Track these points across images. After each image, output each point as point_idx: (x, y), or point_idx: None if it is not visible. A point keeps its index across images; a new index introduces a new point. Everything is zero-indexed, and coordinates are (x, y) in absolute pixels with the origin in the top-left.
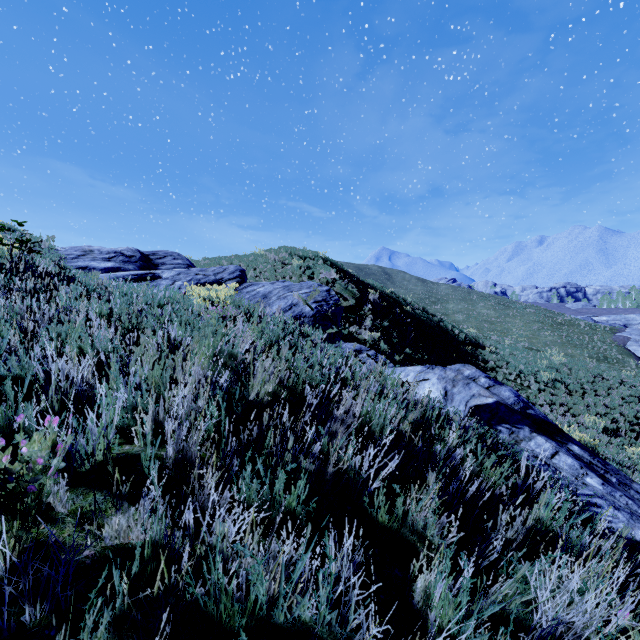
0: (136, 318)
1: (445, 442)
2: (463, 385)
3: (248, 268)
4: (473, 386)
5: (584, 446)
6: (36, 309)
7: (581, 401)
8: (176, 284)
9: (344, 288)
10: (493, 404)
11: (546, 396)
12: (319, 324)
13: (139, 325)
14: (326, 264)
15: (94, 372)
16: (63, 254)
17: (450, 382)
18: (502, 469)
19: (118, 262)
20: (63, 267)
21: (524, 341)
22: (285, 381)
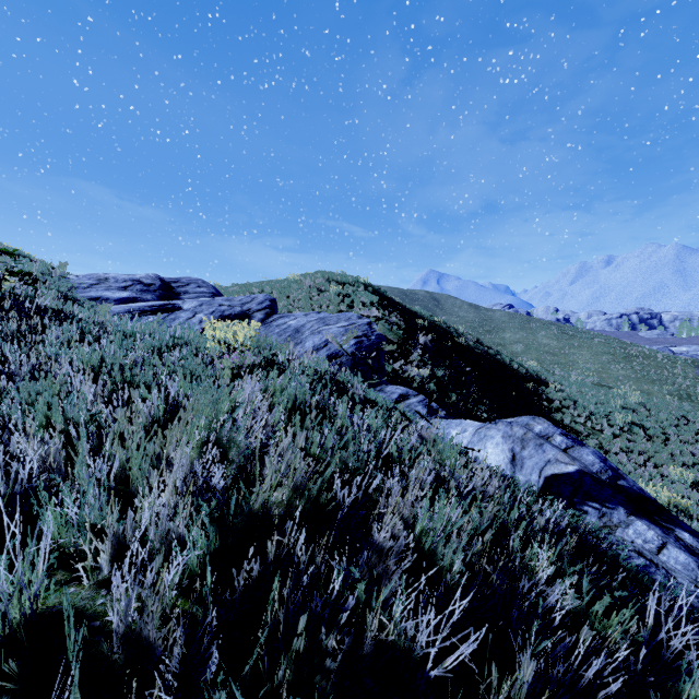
0: (129, 371)
1: (536, 576)
2: (535, 446)
3: (280, 296)
4: (548, 448)
5: (695, 531)
6: (10, 359)
7: (664, 449)
8: (197, 317)
9: (388, 328)
10: (575, 474)
11: (622, 442)
12: (359, 363)
13: (132, 380)
14: (367, 291)
15: (65, 448)
16: (74, 283)
17: (518, 442)
18: (621, 616)
19: (135, 291)
20: (72, 298)
21: (592, 376)
22: (305, 478)
